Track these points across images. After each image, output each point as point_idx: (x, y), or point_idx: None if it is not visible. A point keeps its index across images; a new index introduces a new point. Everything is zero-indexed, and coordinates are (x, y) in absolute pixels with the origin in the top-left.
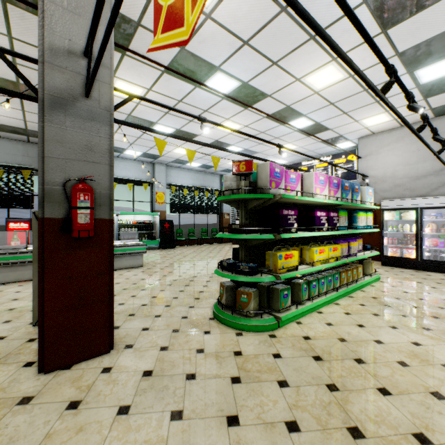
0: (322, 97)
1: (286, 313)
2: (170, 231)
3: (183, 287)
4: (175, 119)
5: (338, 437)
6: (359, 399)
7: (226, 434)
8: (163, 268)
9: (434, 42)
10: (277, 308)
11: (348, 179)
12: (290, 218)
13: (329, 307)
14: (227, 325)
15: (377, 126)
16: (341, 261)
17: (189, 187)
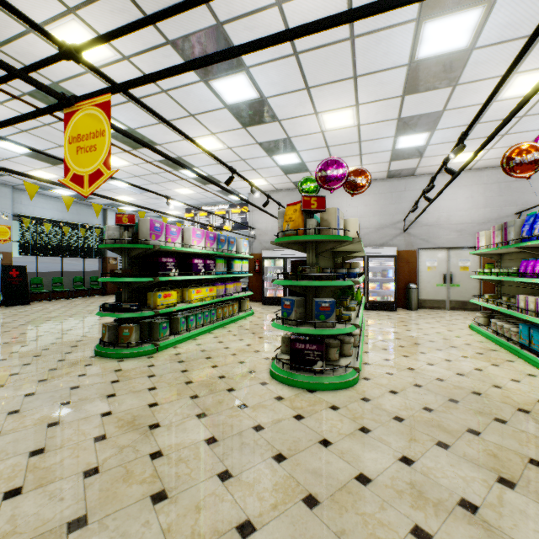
0: (210, 157)
1: (165, 341)
2: (21, 280)
3: (55, 340)
4: (37, 139)
5: (178, 386)
6: (198, 372)
7: (106, 400)
8: (18, 326)
9: (278, 143)
10: (157, 338)
11: (243, 229)
12: (169, 265)
13: (204, 335)
14: (109, 358)
15: (260, 187)
16: (216, 299)
17: (54, 221)
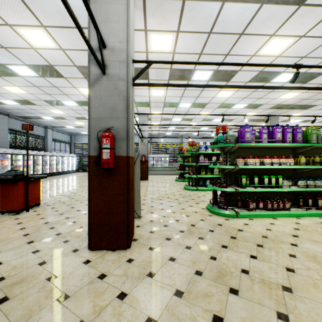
0: None
1: None
2: None
3: None
4: None
5: None
6: None
7: None
8: None
9: None
10: None
11: None
12: None
13: None
14: None
15: None
16: None
17: None
